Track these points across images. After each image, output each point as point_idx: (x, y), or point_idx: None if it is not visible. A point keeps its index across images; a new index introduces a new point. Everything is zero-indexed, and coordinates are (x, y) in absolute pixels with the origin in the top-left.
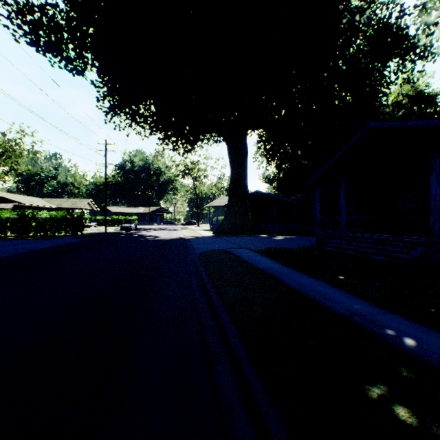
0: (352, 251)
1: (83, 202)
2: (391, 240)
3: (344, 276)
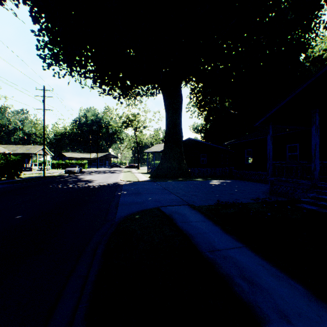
0: None
1: (37, 148)
2: None
3: None
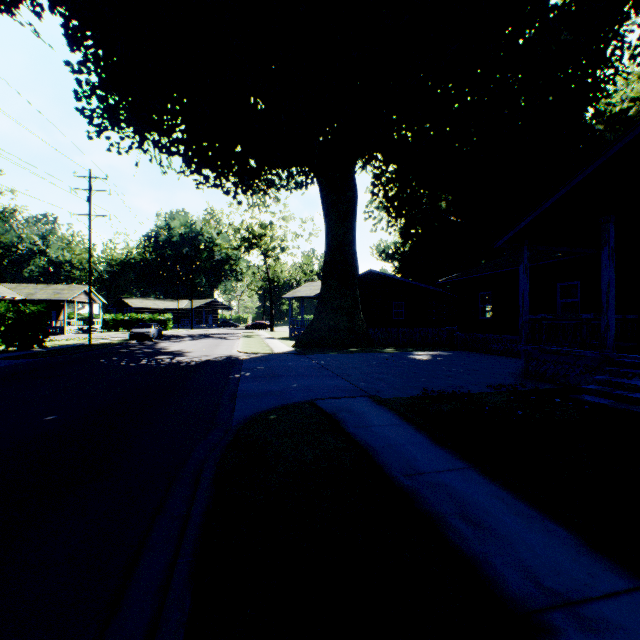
0: None
1: (75, 290)
2: None
3: None
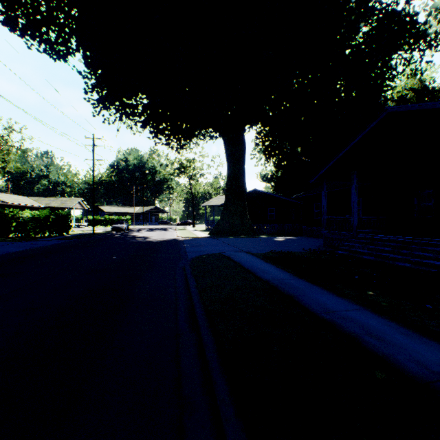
0: (369, 256)
1: (73, 201)
2: (416, 243)
3: (375, 291)
